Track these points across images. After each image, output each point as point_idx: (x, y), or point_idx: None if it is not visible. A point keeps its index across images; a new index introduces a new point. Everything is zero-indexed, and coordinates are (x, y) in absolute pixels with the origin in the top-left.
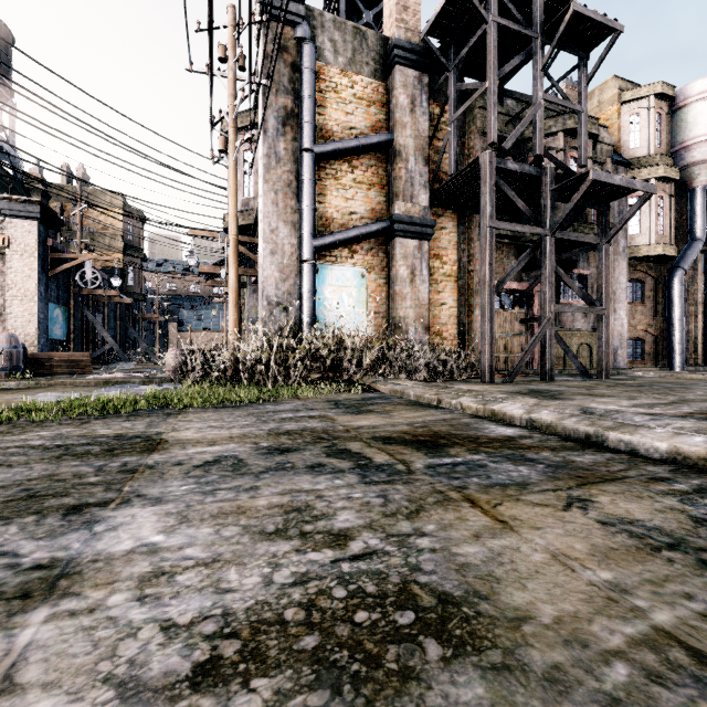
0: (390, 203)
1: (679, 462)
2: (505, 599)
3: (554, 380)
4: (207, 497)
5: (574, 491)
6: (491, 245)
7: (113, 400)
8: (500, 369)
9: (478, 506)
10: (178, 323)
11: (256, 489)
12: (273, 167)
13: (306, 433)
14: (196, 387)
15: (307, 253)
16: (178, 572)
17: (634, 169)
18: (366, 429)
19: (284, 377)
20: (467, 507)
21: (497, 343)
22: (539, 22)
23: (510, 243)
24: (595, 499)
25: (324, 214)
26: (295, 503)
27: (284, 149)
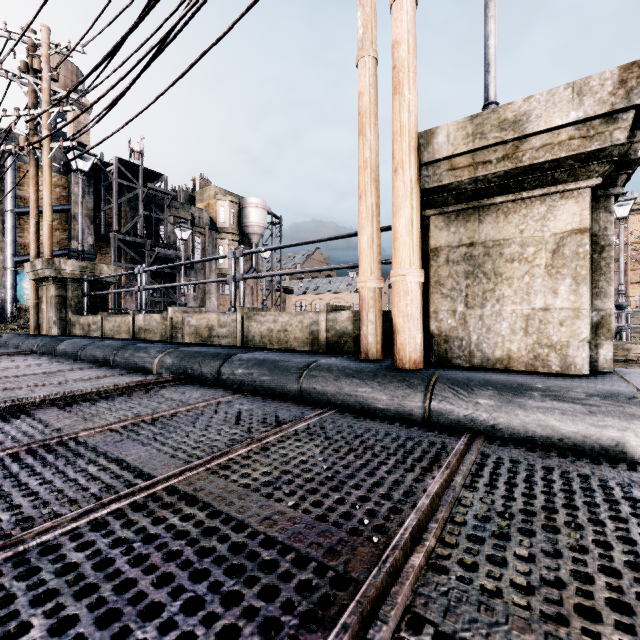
0: (70, 240)
1: None
2: None
3: None
4: None
5: None
6: None
7: None
8: None
9: None
10: None
11: None
12: None
13: None
14: None
15: (11, 264)
16: None
17: (220, 233)
18: None
19: None
20: None
21: None
22: (141, 182)
23: None
24: None
25: (23, 243)
26: None
27: None
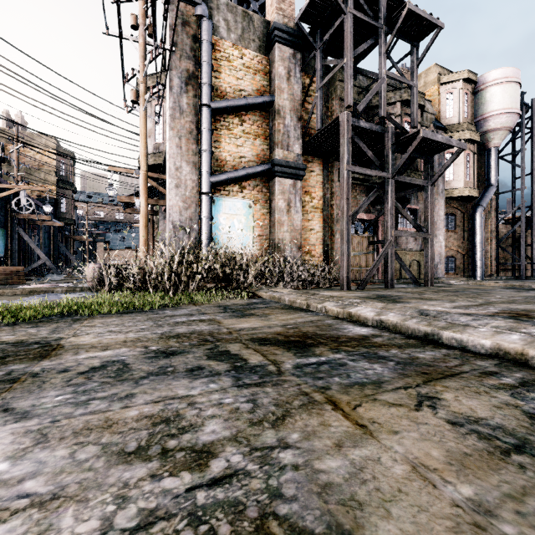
0: (271, 150)
1: (501, 356)
2: (370, 534)
3: (394, 287)
4: (77, 409)
5: (422, 388)
6: (347, 184)
7: (26, 308)
8: (355, 279)
9: (340, 408)
10: (105, 243)
11: (131, 398)
12: (177, 117)
13: (194, 336)
14: (108, 295)
15: (205, 187)
16: (2, 520)
17: (449, 133)
18: (246, 331)
19: (183, 286)
20: (330, 410)
21: (352, 259)
22: (383, 16)
23: (362, 184)
24: (441, 397)
25: (219, 157)
26: (166, 412)
27: (186, 104)
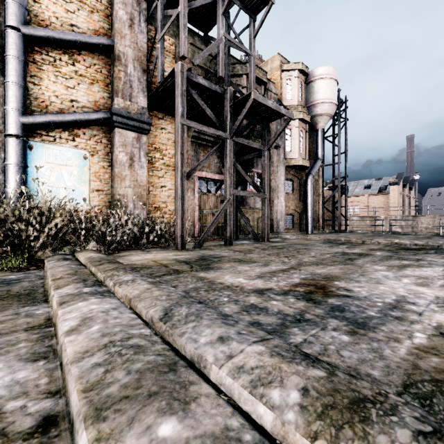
0: (112, 99)
1: None
2: None
3: (232, 244)
4: None
5: None
6: (182, 138)
7: None
8: None
9: None
10: None
11: None
12: None
13: None
14: None
15: (13, 128)
16: None
17: None
18: None
19: None
20: None
21: (205, 216)
22: None
23: (213, 146)
24: None
25: (39, 96)
26: None
27: None
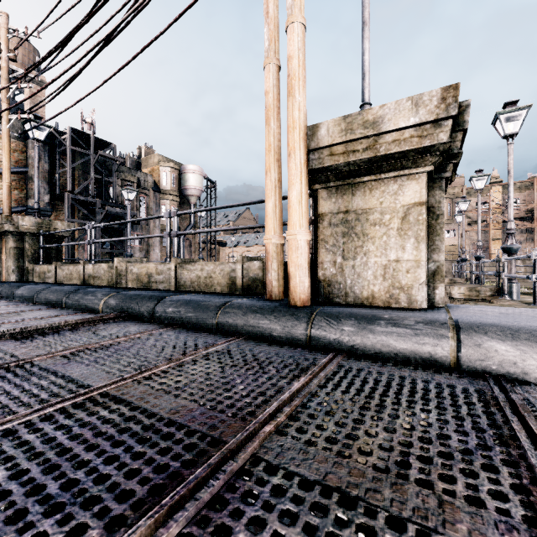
0: (27, 198)
1: None
2: None
3: None
4: None
5: None
6: None
7: None
8: None
9: None
10: None
11: None
12: None
13: None
14: None
15: None
16: None
17: (163, 194)
18: None
19: None
20: None
21: None
22: (92, 149)
23: None
24: None
25: None
26: None
27: None
